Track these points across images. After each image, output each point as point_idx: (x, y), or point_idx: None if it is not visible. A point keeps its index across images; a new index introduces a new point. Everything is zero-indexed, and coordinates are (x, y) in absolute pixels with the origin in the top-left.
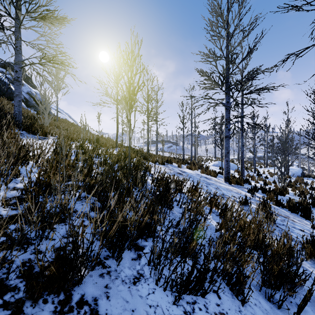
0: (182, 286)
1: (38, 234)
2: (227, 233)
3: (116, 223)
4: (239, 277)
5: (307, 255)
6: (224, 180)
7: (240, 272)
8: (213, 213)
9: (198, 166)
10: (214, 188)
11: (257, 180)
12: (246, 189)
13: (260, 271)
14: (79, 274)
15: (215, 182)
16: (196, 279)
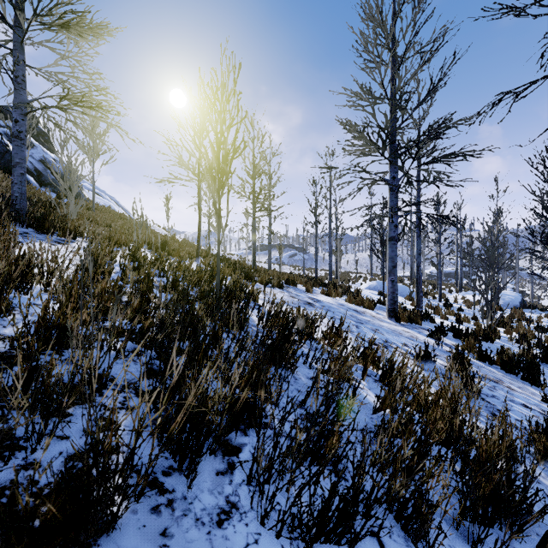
0: (311, 528)
1: (32, 430)
2: (395, 417)
3: (184, 409)
4: (419, 507)
5: (539, 454)
6: (387, 316)
7: (422, 496)
8: (369, 377)
9: (342, 289)
10: (370, 329)
11: (444, 315)
12: (426, 331)
13: (458, 492)
14: (110, 513)
15: (371, 318)
16: (339, 515)
